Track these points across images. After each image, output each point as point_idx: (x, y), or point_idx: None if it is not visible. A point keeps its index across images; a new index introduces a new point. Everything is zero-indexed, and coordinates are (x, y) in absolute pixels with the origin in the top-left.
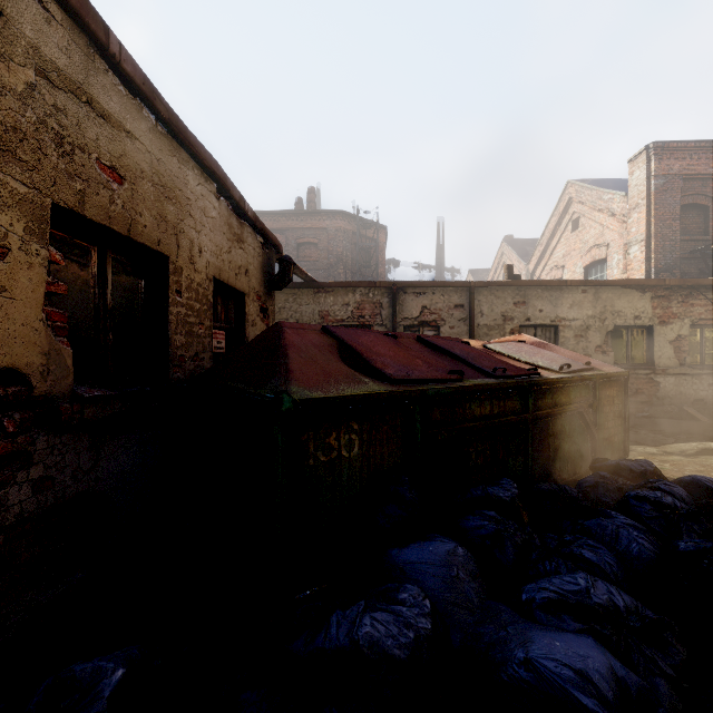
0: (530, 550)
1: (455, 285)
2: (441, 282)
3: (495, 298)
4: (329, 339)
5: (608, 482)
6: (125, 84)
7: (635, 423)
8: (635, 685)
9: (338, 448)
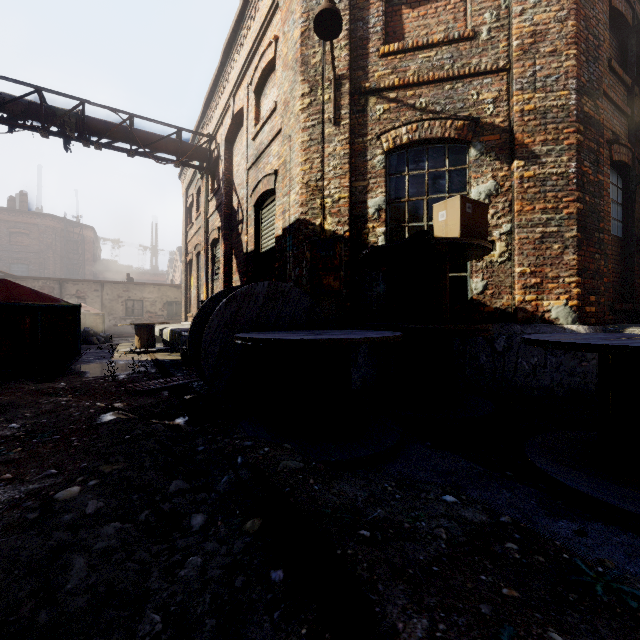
0: None
1: (93, 282)
2: (86, 280)
3: (114, 288)
4: None
5: None
6: None
7: None
8: None
9: None
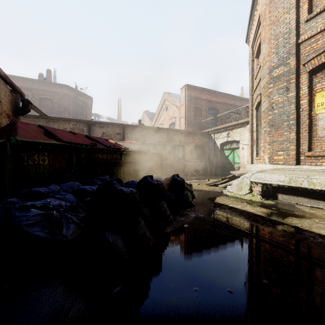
0: None
1: (117, 125)
2: (111, 123)
3: (133, 131)
4: (41, 129)
5: None
6: None
7: None
8: None
9: (38, 160)
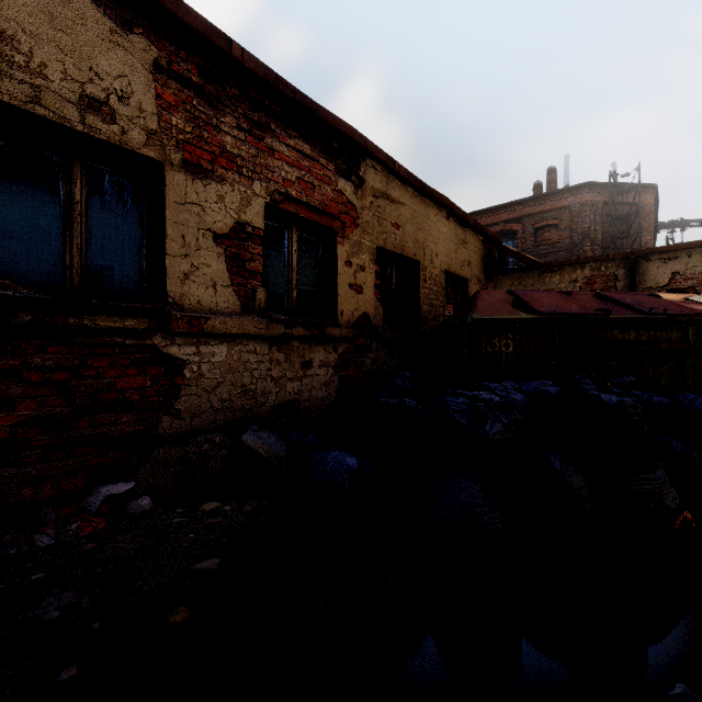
0: None
1: None
2: (701, 242)
3: None
4: (509, 296)
5: None
6: (400, 179)
7: None
8: None
9: (499, 346)
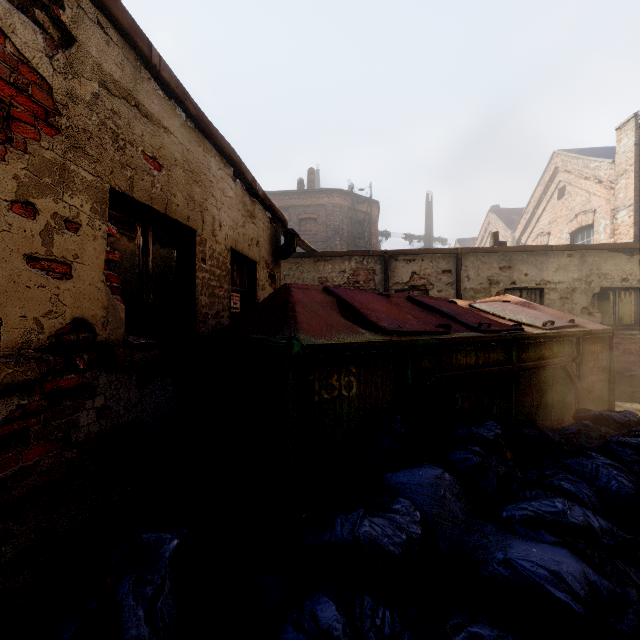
0: (512, 481)
1: (442, 252)
2: (430, 249)
3: (481, 263)
4: (329, 297)
5: (591, 430)
6: (163, 88)
7: (622, 382)
8: (606, 589)
9: (338, 388)
